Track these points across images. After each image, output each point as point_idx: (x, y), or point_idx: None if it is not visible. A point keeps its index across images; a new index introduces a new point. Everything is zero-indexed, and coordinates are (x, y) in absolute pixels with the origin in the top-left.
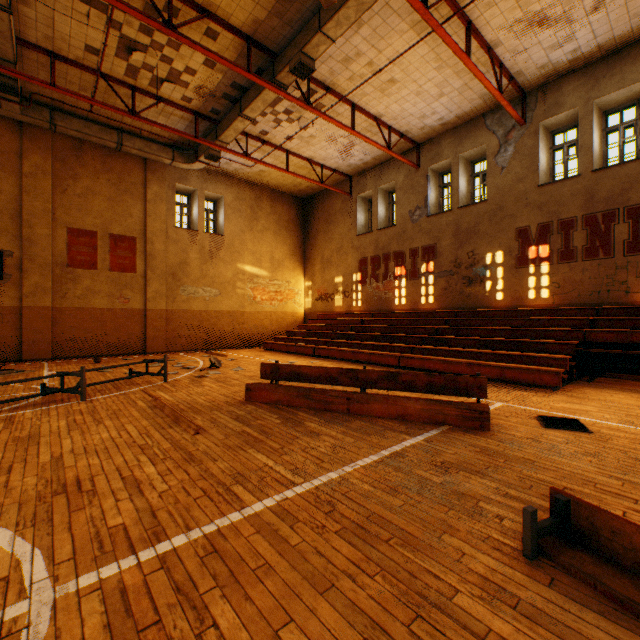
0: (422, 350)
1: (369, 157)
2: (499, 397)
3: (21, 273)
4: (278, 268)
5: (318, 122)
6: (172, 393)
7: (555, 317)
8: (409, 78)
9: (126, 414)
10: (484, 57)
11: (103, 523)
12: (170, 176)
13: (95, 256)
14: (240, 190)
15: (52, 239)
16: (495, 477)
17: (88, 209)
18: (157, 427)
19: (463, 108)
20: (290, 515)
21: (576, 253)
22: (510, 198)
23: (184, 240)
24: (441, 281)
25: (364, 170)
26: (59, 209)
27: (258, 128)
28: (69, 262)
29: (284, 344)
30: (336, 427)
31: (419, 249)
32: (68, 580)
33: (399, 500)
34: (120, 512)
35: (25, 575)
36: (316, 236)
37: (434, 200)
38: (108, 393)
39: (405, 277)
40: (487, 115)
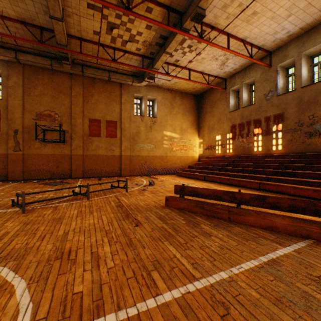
0: (276, 179)
1: (237, 65)
2: None
3: (71, 140)
4: (184, 133)
5: (206, 49)
6: (128, 198)
7: None
8: (266, 9)
9: (104, 209)
10: None
11: (71, 288)
12: (131, 90)
13: (100, 131)
14: (165, 94)
15: (83, 124)
16: None
17: (97, 109)
18: (117, 219)
19: (305, 21)
20: (191, 311)
21: None
22: None
23: (138, 121)
24: (287, 135)
25: (234, 74)
26: (85, 110)
27: (173, 59)
28: (89, 134)
29: (187, 173)
30: (222, 231)
31: (271, 116)
32: None
33: (288, 316)
34: (83, 281)
35: None
36: (205, 114)
37: (282, 85)
38: (99, 196)
39: (261, 134)
40: None
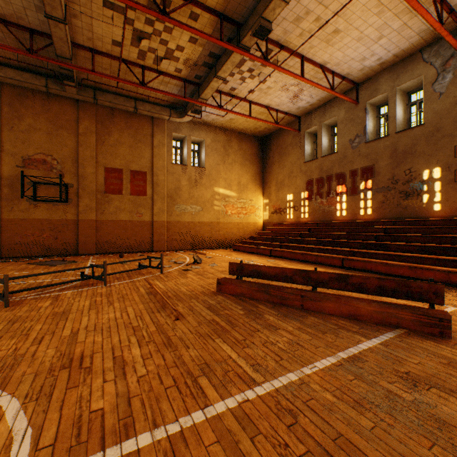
0: (363, 254)
1: (314, 99)
2: (449, 301)
3: (78, 198)
4: (243, 190)
5: (274, 75)
6: (164, 282)
7: None
8: (351, 26)
9: (130, 298)
10: None
11: (87, 405)
12: (168, 128)
13: (121, 185)
14: (216, 134)
15: (95, 175)
16: None
17: (117, 154)
18: (149, 311)
19: (401, 46)
20: (251, 423)
21: None
22: (448, 119)
23: (178, 172)
24: (379, 196)
25: (310, 111)
26: (100, 155)
27: (228, 86)
28: (105, 190)
29: (247, 246)
30: (292, 322)
31: (358, 170)
32: None
33: (367, 420)
34: (103, 395)
35: None
36: (272, 165)
37: (372, 129)
38: (122, 280)
39: (345, 193)
40: (424, 49)
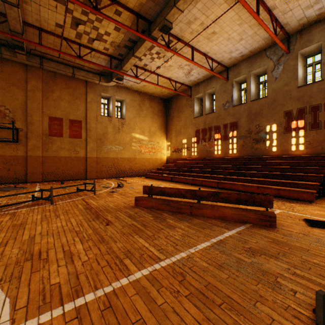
0: (230, 179)
1: (201, 76)
2: (278, 206)
3: (27, 139)
4: (153, 135)
5: (173, 58)
6: (97, 201)
7: (308, 161)
8: (223, 31)
9: (72, 212)
10: (266, 16)
11: (48, 281)
12: (98, 89)
13: (62, 130)
14: (133, 96)
15: (41, 122)
16: (285, 260)
17: (58, 107)
18: (86, 220)
19: (253, 46)
20: (157, 282)
21: (320, 124)
22: (280, 94)
23: (105, 122)
24: (240, 141)
25: (198, 83)
26: (45, 107)
27: (142, 62)
28: (49, 133)
29: (156, 175)
30: (184, 223)
31: (228, 124)
32: (20, 323)
33: (225, 274)
34: (58, 274)
35: None
36: (172, 119)
37: (236, 97)
38: (65, 200)
39: (220, 139)
40: (267, 49)
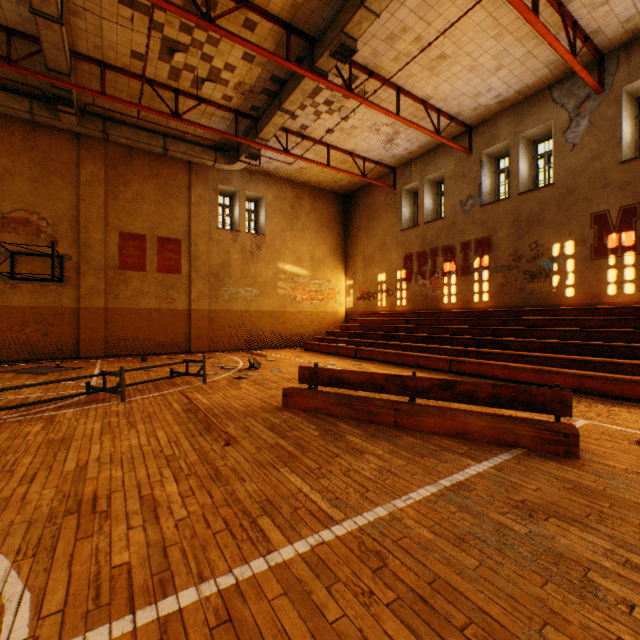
0: (477, 353)
1: (415, 146)
2: (580, 412)
3: (79, 276)
4: (318, 267)
5: (360, 111)
6: (208, 395)
7: None
8: (462, 51)
9: (159, 418)
10: (553, 16)
11: (107, 559)
12: (213, 178)
13: (144, 258)
14: (280, 189)
15: (105, 243)
16: (603, 531)
17: (137, 213)
18: (187, 434)
19: (525, 81)
20: (327, 569)
21: None
22: (583, 179)
23: (226, 241)
24: (497, 277)
25: (409, 160)
26: (112, 214)
27: (298, 123)
28: (120, 265)
29: (324, 345)
30: (382, 444)
31: (471, 242)
32: None
33: (471, 558)
34: (128, 545)
35: (3, 631)
36: (357, 233)
37: (489, 188)
38: (147, 393)
39: (455, 273)
40: (554, 86)
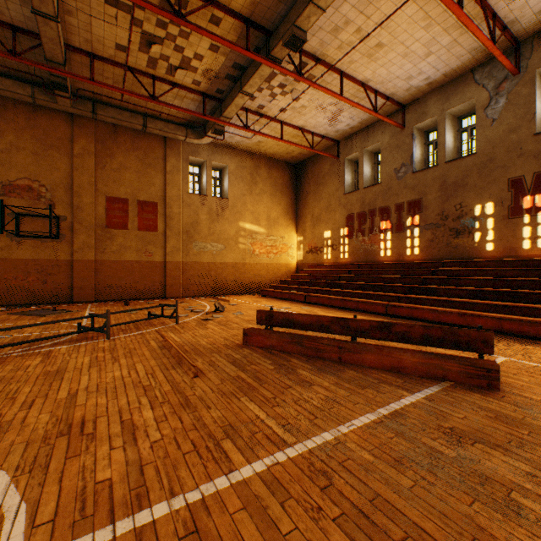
0: (409, 299)
1: (355, 122)
2: (500, 350)
3: (72, 233)
4: (273, 225)
5: (309, 93)
6: (180, 334)
7: None
8: (396, 40)
9: (139, 353)
10: (475, 9)
11: (92, 476)
12: (184, 151)
13: (126, 219)
14: (241, 159)
15: (95, 206)
16: (523, 456)
17: (121, 181)
18: (162, 368)
19: (450, 65)
20: (281, 487)
21: None
22: (502, 149)
23: (195, 203)
24: (427, 233)
25: (351, 134)
26: (100, 182)
27: (256, 103)
28: (107, 224)
29: (278, 291)
30: (328, 377)
31: (404, 204)
32: None
33: (407, 479)
34: (110, 463)
35: (2, 538)
36: (307, 196)
37: (419, 157)
38: (129, 332)
39: (390, 230)
40: (476, 70)
